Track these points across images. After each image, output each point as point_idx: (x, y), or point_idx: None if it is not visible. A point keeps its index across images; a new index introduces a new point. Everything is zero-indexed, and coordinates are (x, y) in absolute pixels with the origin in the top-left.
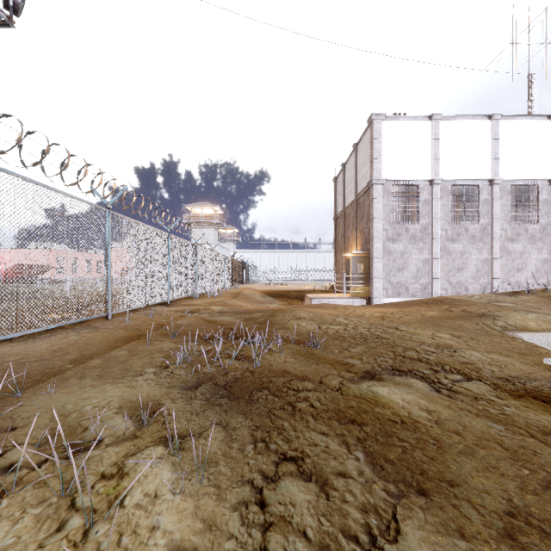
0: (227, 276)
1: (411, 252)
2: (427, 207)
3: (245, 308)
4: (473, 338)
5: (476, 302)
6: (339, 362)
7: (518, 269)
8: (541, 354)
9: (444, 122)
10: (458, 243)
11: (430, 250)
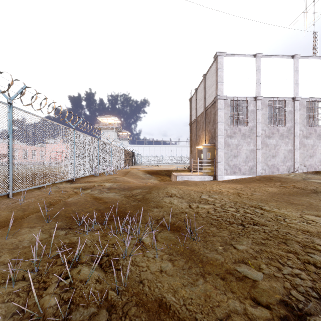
0: (121, 161)
1: (242, 145)
2: (253, 115)
3: (129, 184)
4: None
5: (297, 180)
6: (232, 274)
7: (310, 156)
8: None
9: (264, 59)
10: (272, 139)
11: (255, 144)
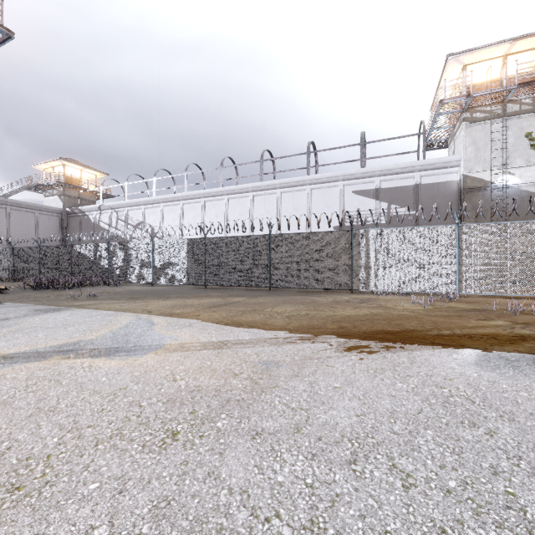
0: None
1: None
2: None
3: None
4: None
5: None
6: None
7: None
8: None
9: None
10: None
11: None
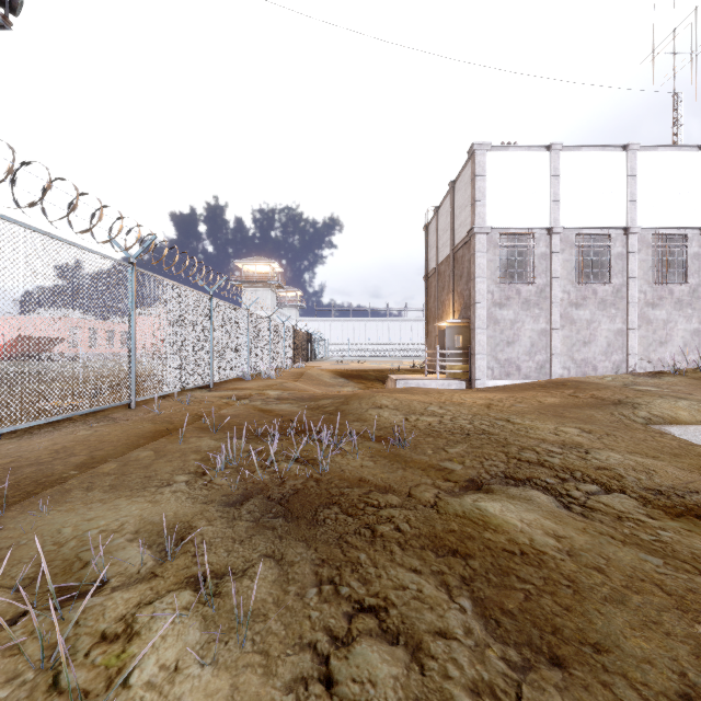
0: (288, 352)
1: (523, 321)
2: (544, 263)
3: (310, 393)
4: (609, 434)
5: (609, 385)
6: (434, 467)
7: (661, 342)
8: (700, 455)
9: (566, 154)
10: (584, 309)
11: (549, 319)
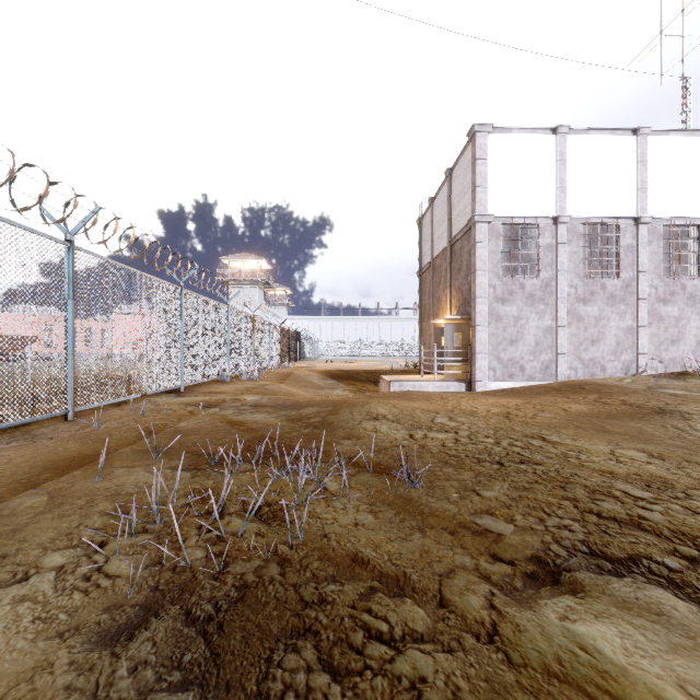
0: (274, 351)
1: (527, 317)
2: (550, 255)
3: (294, 398)
4: (690, 461)
5: (634, 389)
6: (468, 528)
7: (673, 340)
8: None
9: (573, 137)
10: (592, 305)
11: (554, 315)
